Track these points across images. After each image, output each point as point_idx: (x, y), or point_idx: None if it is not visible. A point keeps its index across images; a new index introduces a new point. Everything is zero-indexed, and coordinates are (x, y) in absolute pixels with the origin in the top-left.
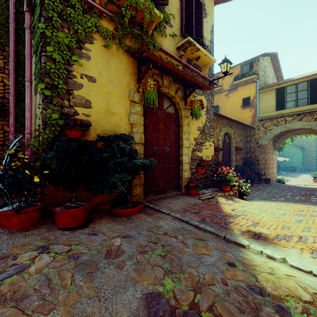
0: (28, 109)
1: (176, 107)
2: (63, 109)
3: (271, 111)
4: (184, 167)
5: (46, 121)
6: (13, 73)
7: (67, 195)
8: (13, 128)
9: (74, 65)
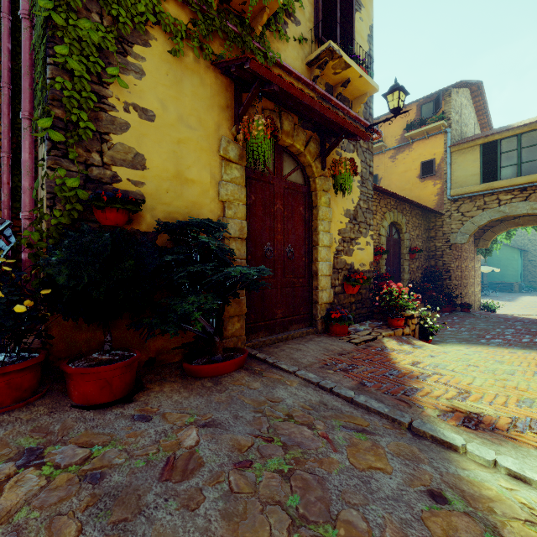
0: (26, 172)
1: (305, 172)
2: (89, 170)
3: (472, 183)
4: (322, 282)
5: (55, 191)
6: (8, 110)
7: (97, 337)
8: (7, 210)
9: (111, 85)
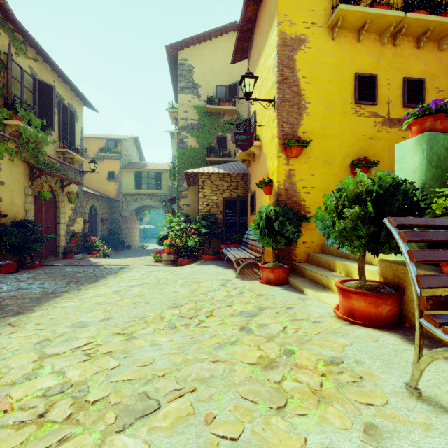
0: None
1: (54, 193)
2: None
3: (132, 188)
4: (62, 238)
5: None
6: None
7: None
8: None
9: None
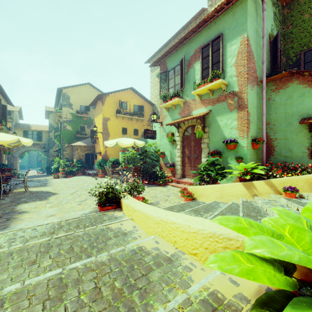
0: None
1: (0, 150)
2: None
3: None
4: None
5: None
6: None
7: None
8: None
9: None
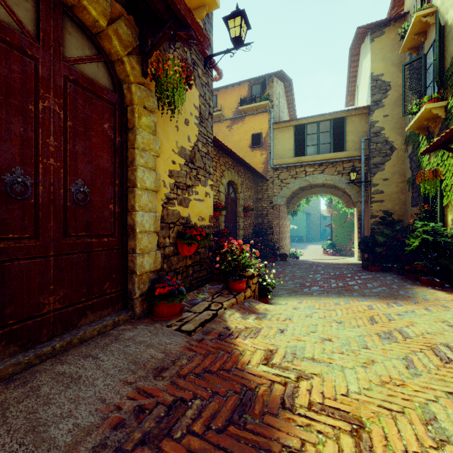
0: None
1: (115, 72)
2: None
3: (288, 156)
4: (142, 242)
5: None
6: None
7: None
8: None
9: None
